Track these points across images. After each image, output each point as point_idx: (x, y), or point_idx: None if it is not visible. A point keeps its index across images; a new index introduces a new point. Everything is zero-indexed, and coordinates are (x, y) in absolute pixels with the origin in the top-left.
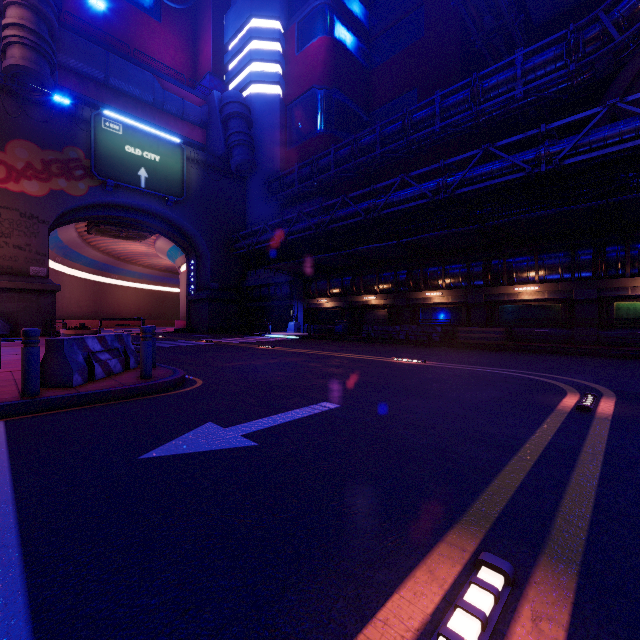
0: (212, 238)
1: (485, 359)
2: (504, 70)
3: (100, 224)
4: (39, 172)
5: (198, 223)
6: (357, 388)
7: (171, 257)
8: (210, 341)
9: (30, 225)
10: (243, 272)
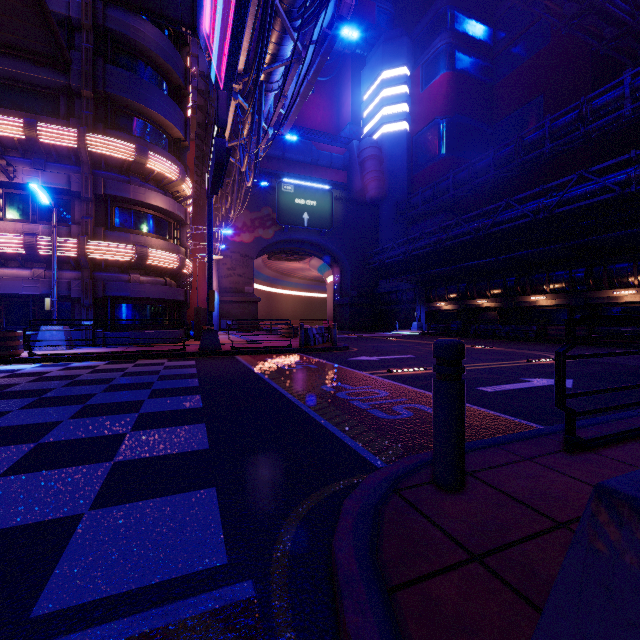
0: (352, 256)
1: (545, 348)
2: (614, 89)
3: (277, 253)
4: (249, 227)
5: (342, 246)
6: (430, 353)
7: (320, 271)
8: (353, 335)
9: (245, 261)
10: (376, 281)
